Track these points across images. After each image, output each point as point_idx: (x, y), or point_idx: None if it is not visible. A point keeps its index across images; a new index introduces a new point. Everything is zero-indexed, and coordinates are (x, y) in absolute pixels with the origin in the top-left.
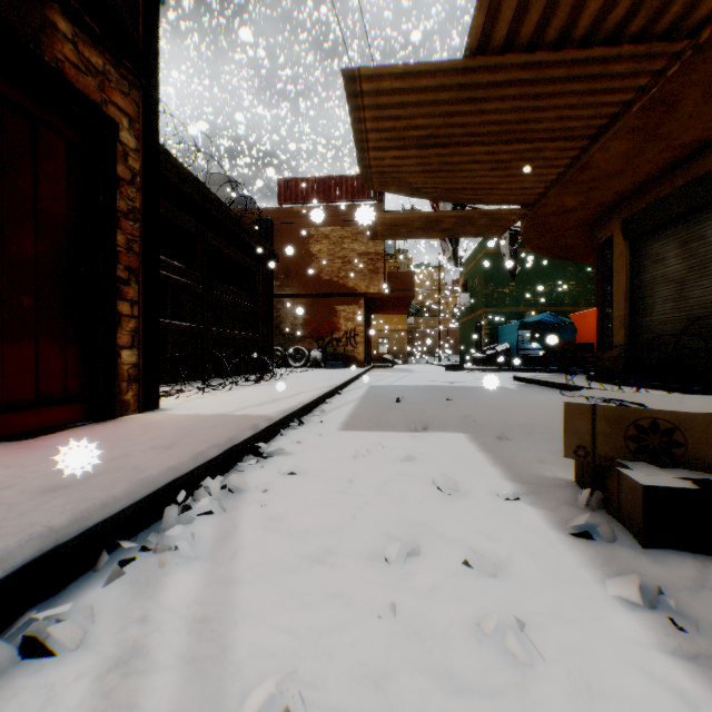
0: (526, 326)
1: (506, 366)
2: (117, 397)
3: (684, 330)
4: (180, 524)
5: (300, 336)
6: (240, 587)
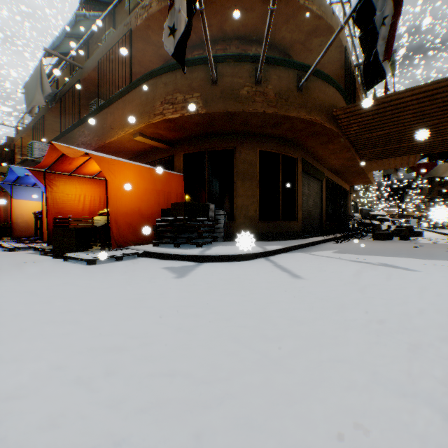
0: None
1: None
2: None
3: (308, 215)
4: None
5: None
6: None
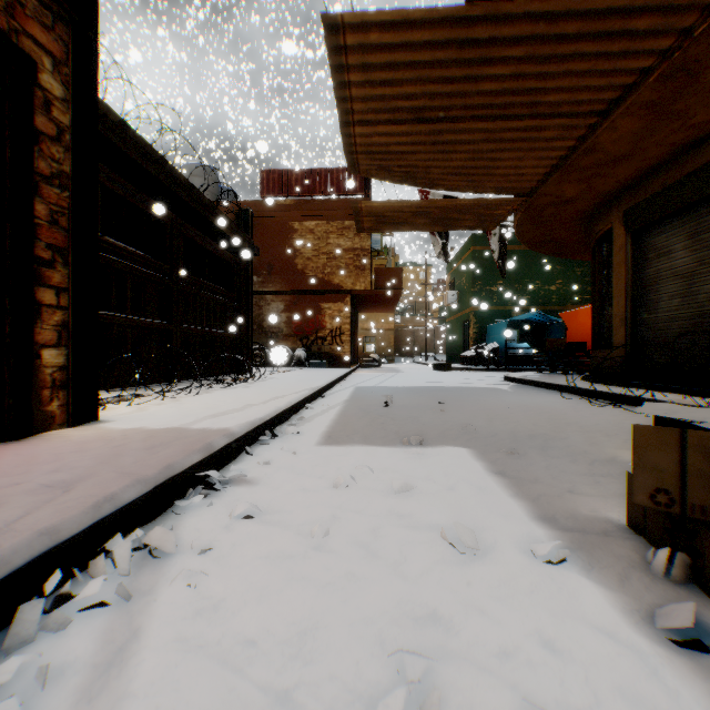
0: (514, 325)
1: (495, 365)
2: (35, 409)
3: (694, 328)
4: (46, 630)
5: (284, 334)
6: None
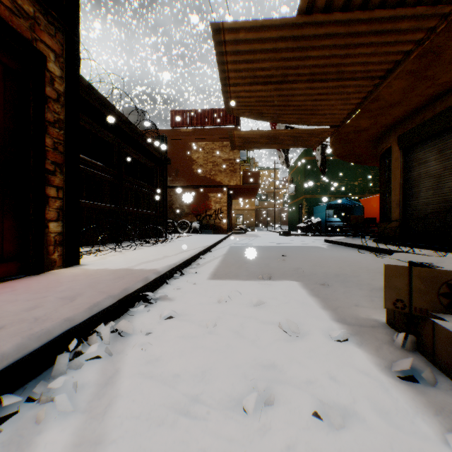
0: (331, 207)
1: (318, 232)
2: (45, 257)
3: (441, 209)
4: (71, 369)
5: (185, 213)
6: (106, 449)
